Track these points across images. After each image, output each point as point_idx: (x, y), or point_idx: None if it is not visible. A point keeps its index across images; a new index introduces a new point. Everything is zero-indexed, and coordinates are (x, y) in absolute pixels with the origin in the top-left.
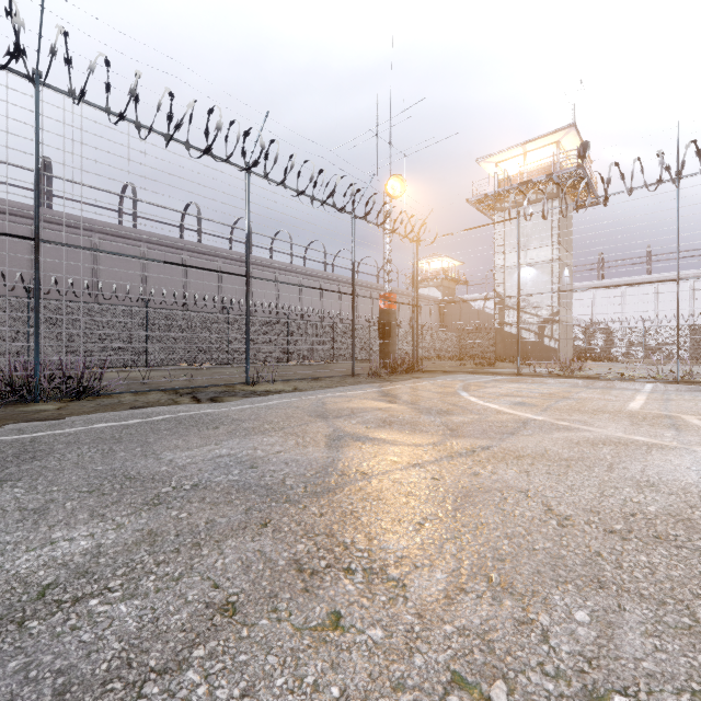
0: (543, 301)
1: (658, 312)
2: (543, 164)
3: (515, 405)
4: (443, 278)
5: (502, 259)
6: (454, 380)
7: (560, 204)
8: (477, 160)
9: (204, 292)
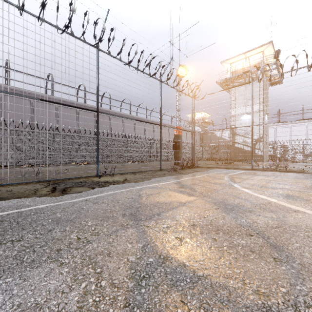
0: (255, 131)
1: (308, 137)
2: (255, 63)
3: (289, 199)
4: (202, 122)
5: (233, 110)
6: (219, 173)
7: (263, 82)
8: (221, 62)
9: (69, 120)
